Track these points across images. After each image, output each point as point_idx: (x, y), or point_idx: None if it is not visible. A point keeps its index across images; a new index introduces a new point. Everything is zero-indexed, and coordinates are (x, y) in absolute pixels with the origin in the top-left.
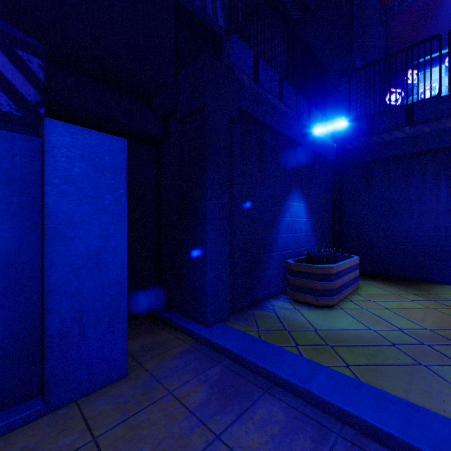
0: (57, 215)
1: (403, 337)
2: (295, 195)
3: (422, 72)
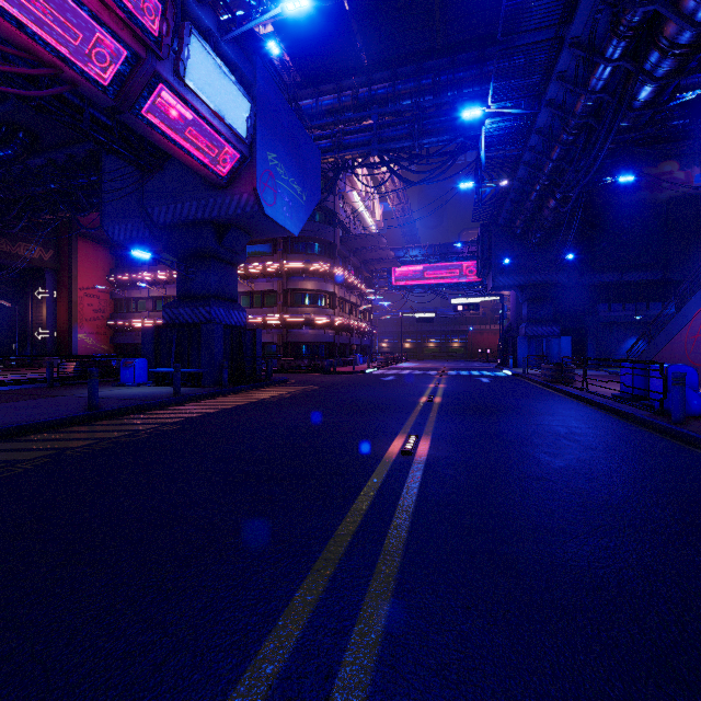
0: (562, 347)
1: None
2: (633, 338)
3: None
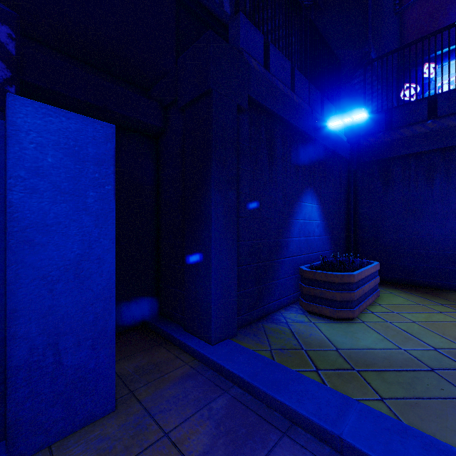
0: (24, 215)
1: (441, 360)
2: (308, 195)
3: (440, 65)
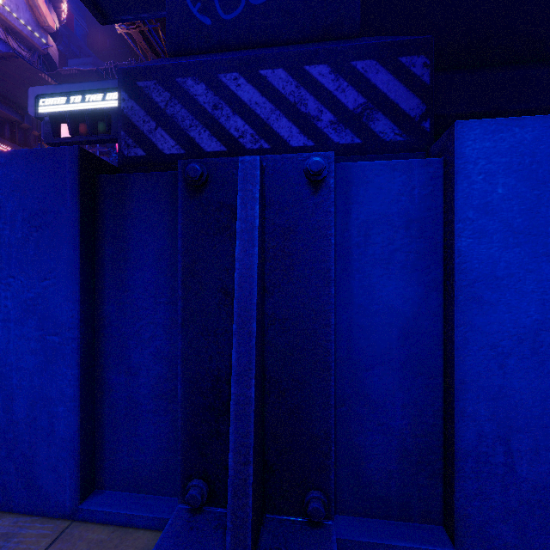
0: (471, 266)
1: None
2: None
3: None
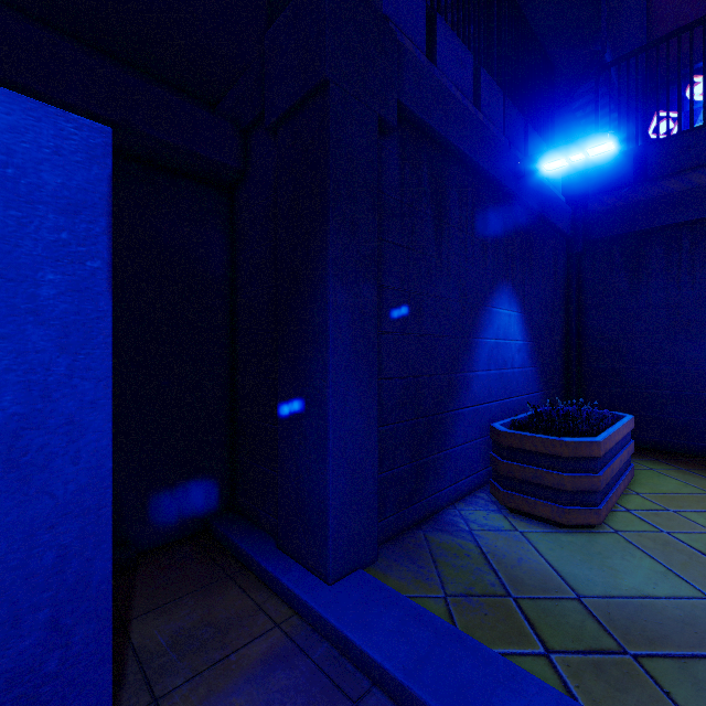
0: None
1: None
2: (503, 295)
3: None
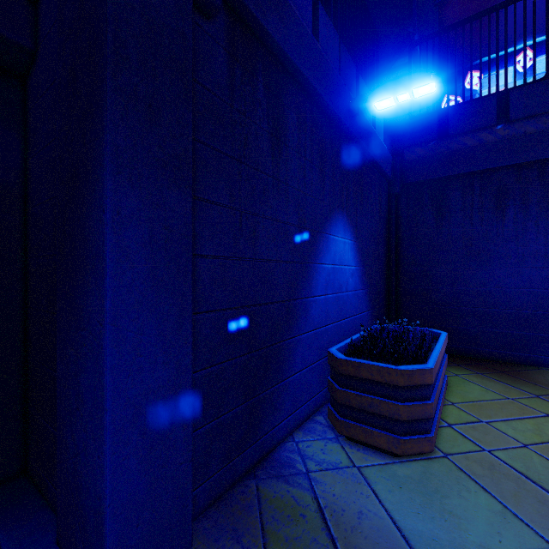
0: None
1: None
2: (339, 223)
3: (485, 75)
